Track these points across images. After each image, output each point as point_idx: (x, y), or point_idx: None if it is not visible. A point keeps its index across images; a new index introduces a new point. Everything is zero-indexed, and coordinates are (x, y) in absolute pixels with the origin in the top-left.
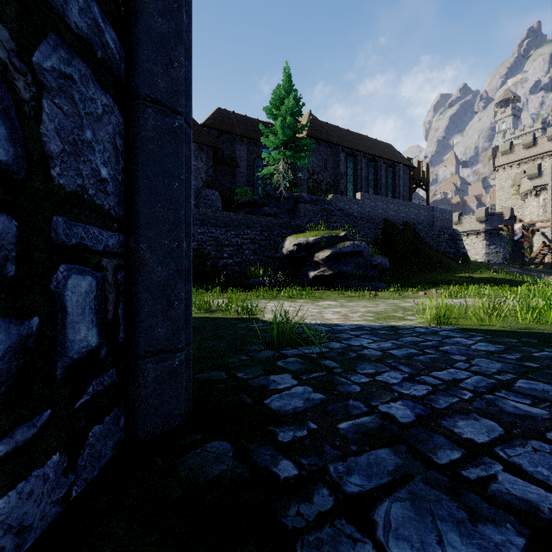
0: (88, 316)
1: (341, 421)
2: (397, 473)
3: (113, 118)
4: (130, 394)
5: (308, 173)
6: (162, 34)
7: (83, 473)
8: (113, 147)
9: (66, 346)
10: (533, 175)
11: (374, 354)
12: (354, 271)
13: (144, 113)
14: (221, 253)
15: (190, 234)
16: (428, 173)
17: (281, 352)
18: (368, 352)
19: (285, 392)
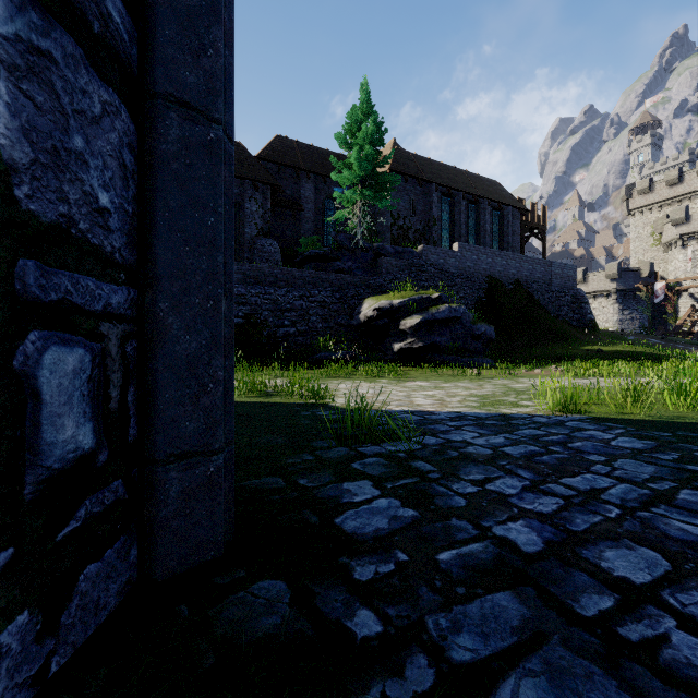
0: (78, 405)
1: (441, 549)
2: (524, 631)
3: (118, 123)
4: (145, 515)
5: (392, 218)
6: (191, 8)
7: (69, 636)
8: (118, 165)
9: (41, 451)
10: (679, 220)
11: (482, 452)
12: (451, 342)
13: (165, 118)
14: (281, 319)
15: (231, 290)
16: (544, 218)
17: (358, 450)
18: (474, 450)
19: (363, 507)
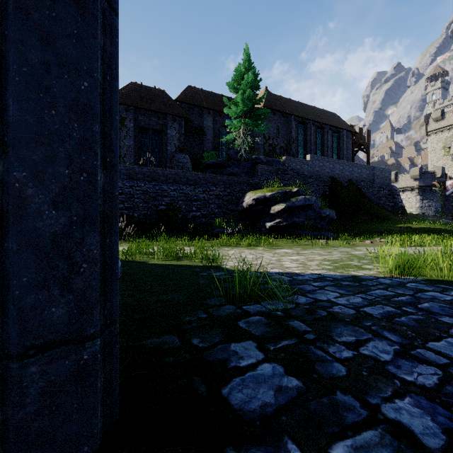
0: None
1: (333, 438)
2: None
3: None
4: (0, 416)
5: (264, 139)
6: None
7: None
8: None
9: None
10: None
11: (347, 312)
12: (306, 222)
13: None
14: (190, 206)
15: (115, 165)
16: (368, 138)
17: (243, 308)
18: (339, 309)
19: (248, 374)
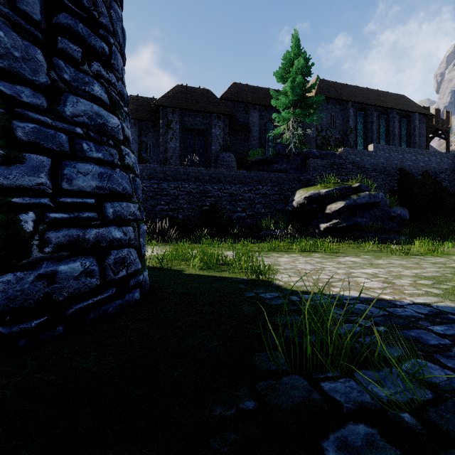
0: None
1: None
2: None
3: None
4: None
5: (316, 131)
6: None
7: None
8: None
9: None
10: None
11: None
12: (370, 223)
13: None
14: (235, 207)
15: None
16: (448, 121)
17: (323, 388)
18: None
19: None
